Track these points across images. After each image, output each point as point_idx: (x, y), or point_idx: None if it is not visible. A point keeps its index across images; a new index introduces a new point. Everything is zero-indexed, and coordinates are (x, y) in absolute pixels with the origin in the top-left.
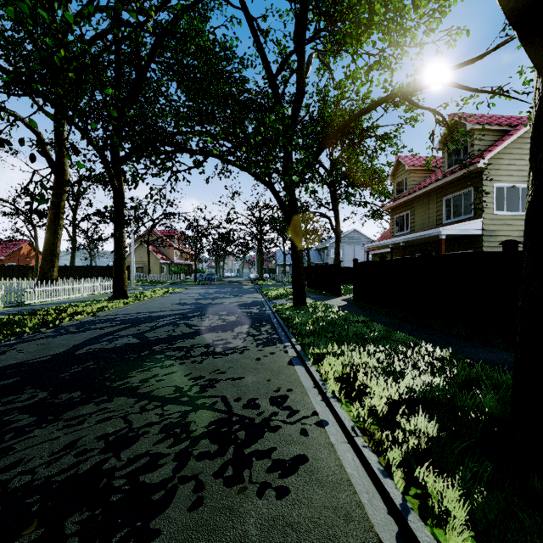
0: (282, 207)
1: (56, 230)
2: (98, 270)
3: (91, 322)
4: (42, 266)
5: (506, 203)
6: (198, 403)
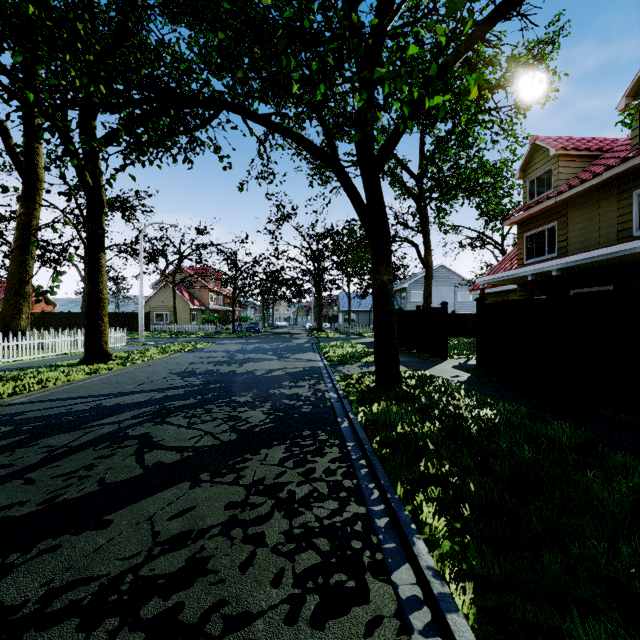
0: (357, 201)
1: (24, 260)
2: (110, 318)
3: None
4: (4, 312)
5: None
6: None
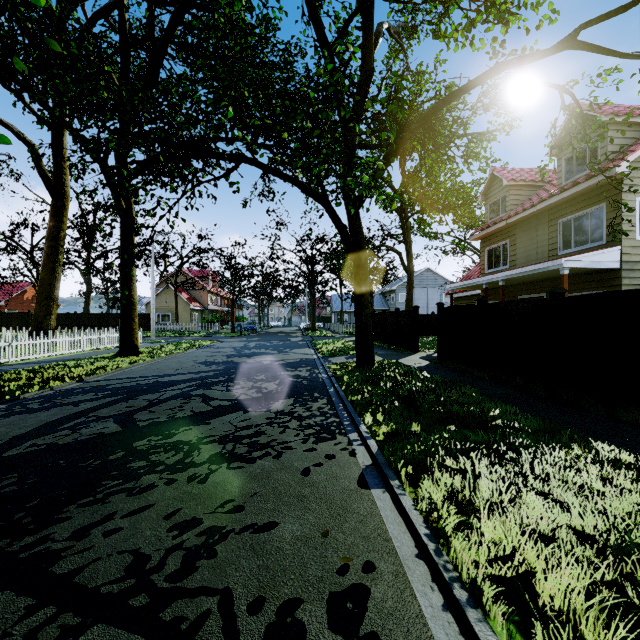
0: (342, 231)
1: (54, 267)
2: (116, 318)
3: (68, 393)
4: (36, 313)
5: None
6: (163, 619)
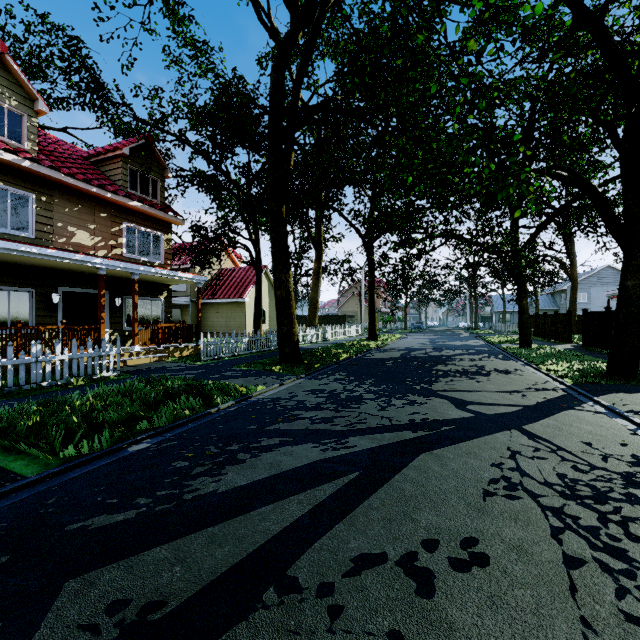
0: (509, 270)
1: (317, 290)
2: (321, 319)
3: (385, 349)
4: (309, 316)
5: None
6: (483, 367)
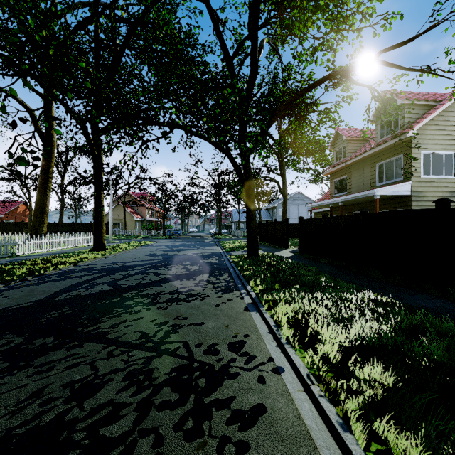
0: (238, 171)
1: (45, 192)
2: (82, 226)
3: (72, 271)
4: (34, 223)
5: (431, 168)
6: (161, 349)
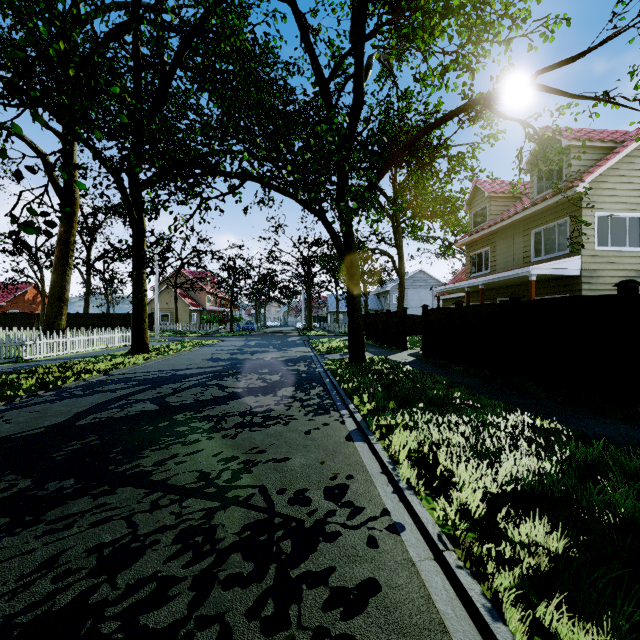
0: (336, 242)
1: (64, 270)
2: (117, 318)
3: (101, 383)
4: (48, 314)
5: (610, 236)
6: (228, 496)
